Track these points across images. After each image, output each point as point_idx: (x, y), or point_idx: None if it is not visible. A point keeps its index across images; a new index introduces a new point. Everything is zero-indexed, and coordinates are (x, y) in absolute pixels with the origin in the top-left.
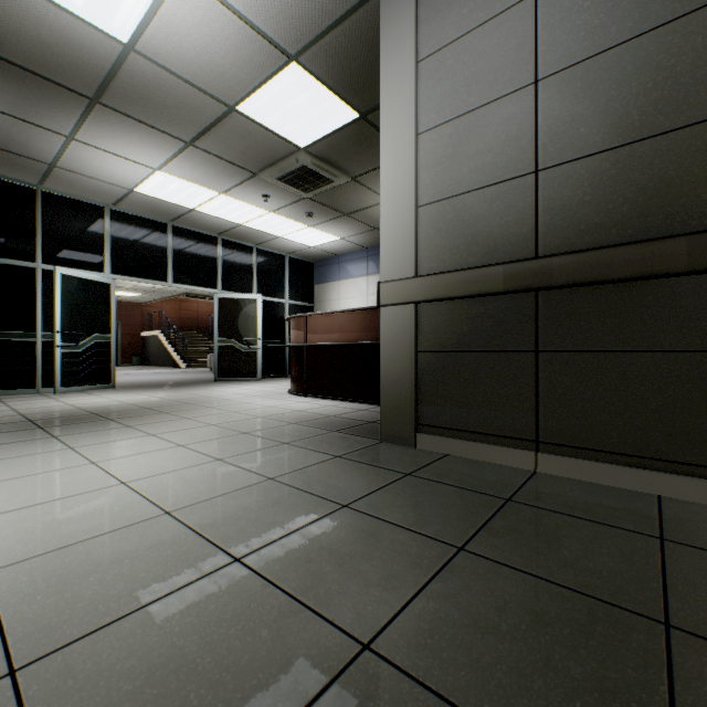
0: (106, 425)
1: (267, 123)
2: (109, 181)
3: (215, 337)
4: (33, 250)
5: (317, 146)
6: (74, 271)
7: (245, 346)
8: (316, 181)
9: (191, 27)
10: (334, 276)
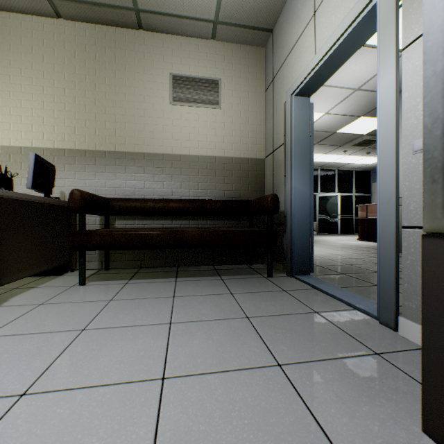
0: None
1: (348, 132)
2: None
3: (317, 214)
4: None
5: (372, 132)
6: None
7: (331, 218)
8: (371, 142)
9: (325, 121)
10: None
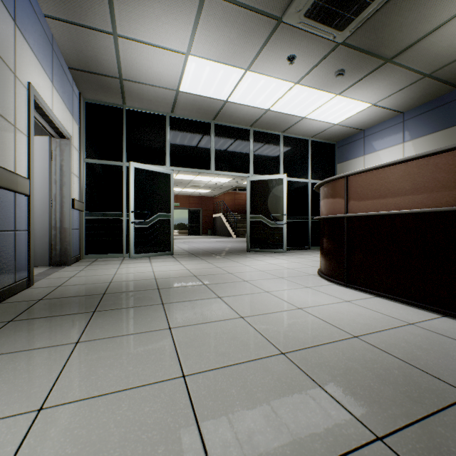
0: (61, 331)
1: None
2: (160, 85)
3: (248, 214)
4: (121, 153)
5: None
6: (143, 165)
7: (272, 221)
8: None
9: None
10: (357, 152)
